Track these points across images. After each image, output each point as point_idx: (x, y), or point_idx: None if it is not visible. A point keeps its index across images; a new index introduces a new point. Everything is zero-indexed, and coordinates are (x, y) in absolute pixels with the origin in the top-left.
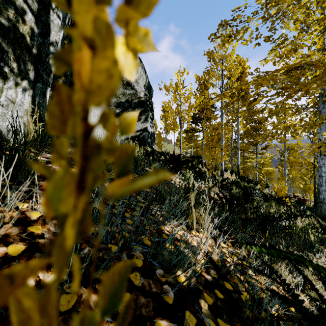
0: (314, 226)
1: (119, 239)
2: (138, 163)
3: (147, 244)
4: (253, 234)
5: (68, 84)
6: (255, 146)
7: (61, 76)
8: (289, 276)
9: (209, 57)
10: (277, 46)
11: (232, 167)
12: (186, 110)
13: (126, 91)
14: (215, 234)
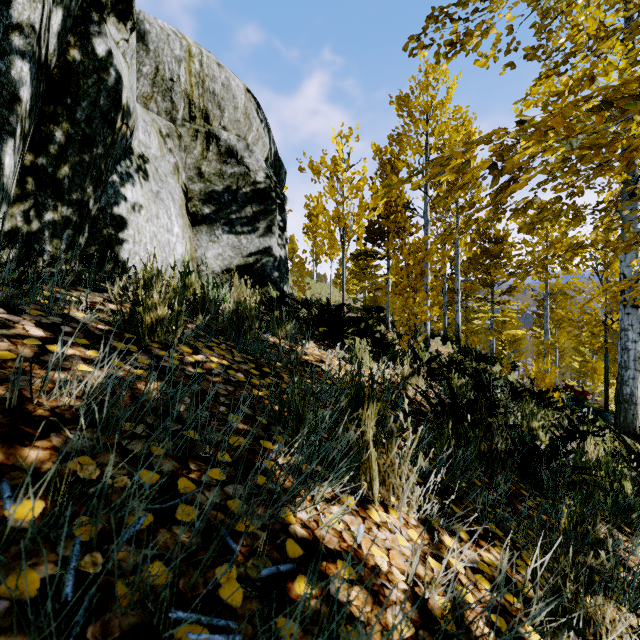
0: (618, 454)
1: (126, 604)
2: (245, 327)
3: (230, 604)
4: (508, 488)
5: (78, 140)
6: (491, 288)
7: (60, 121)
8: (628, 635)
9: (401, 108)
10: (552, 71)
11: (445, 330)
12: (355, 213)
13: (226, 168)
14: (428, 512)
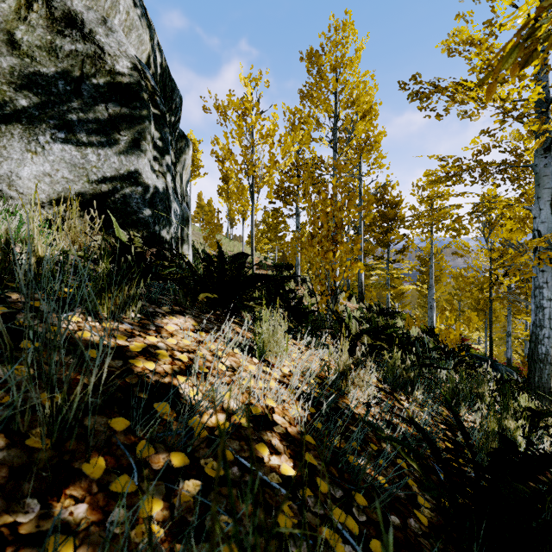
0: None
1: None
2: None
3: None
4: None
5: None
6: (387, 247)
7: None
8: None
9: (311, 64)
10: None
11: (349, 285)
12: (265, 165)
13: (61, 41)
14: None
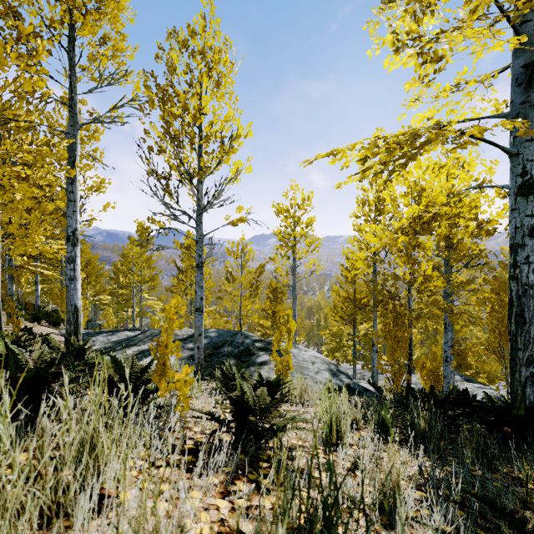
0: None
1: None
2: None
3: None
4: None
5: None
6: None
7: None
8: None
9: None
10: None
11: None
12: None
13: None
14: None
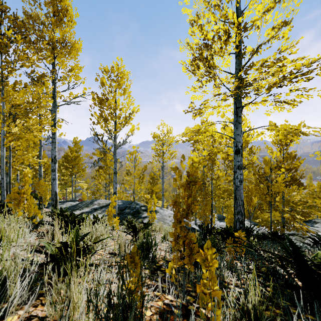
0: None
1: None
2: None
3: None
4: None
5: None
6: None
7: None
8: None
9: None
10: None
11: None
12: None
13: None
14: None
